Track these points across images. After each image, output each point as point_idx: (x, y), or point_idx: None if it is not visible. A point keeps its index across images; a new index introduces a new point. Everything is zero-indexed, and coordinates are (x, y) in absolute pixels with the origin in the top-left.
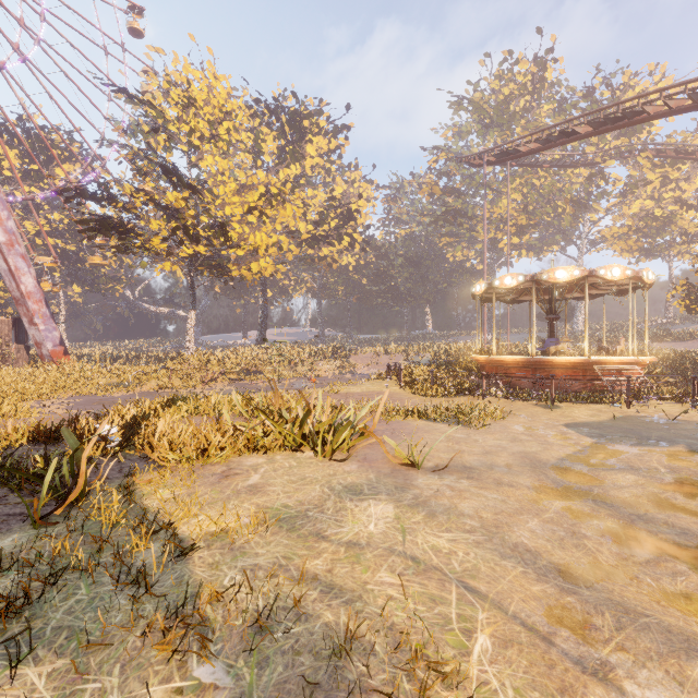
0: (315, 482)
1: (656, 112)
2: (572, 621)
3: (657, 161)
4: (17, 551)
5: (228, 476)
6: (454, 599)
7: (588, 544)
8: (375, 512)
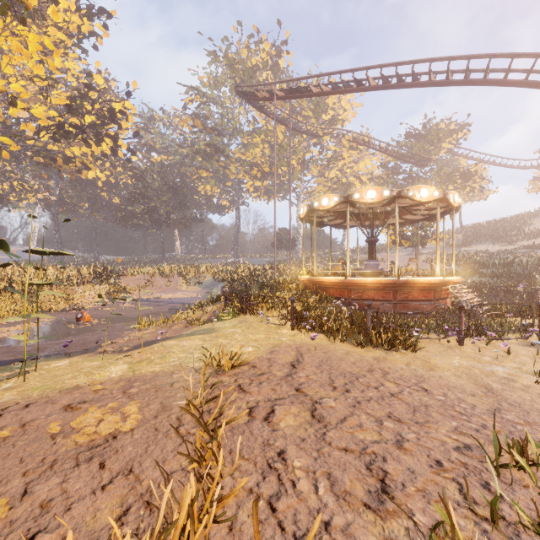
0: None
1: (434, 80)
2: None
3: (354, 144)
4: None
5: None
6: None
7: None
8: None
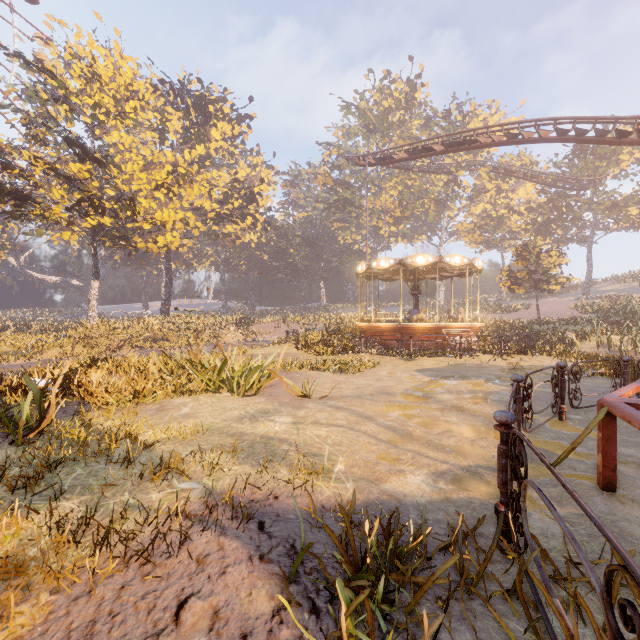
0: (234, 409)
1: (485, 143)
2: (390, 458)
3: (492, 176)
4: (9, 458)
5: (163, 410)
6: (326, 454)
7: (409, 429)
8: (279, 421)
